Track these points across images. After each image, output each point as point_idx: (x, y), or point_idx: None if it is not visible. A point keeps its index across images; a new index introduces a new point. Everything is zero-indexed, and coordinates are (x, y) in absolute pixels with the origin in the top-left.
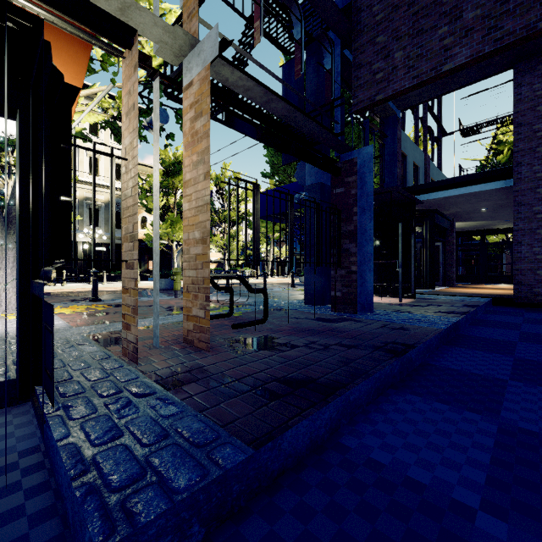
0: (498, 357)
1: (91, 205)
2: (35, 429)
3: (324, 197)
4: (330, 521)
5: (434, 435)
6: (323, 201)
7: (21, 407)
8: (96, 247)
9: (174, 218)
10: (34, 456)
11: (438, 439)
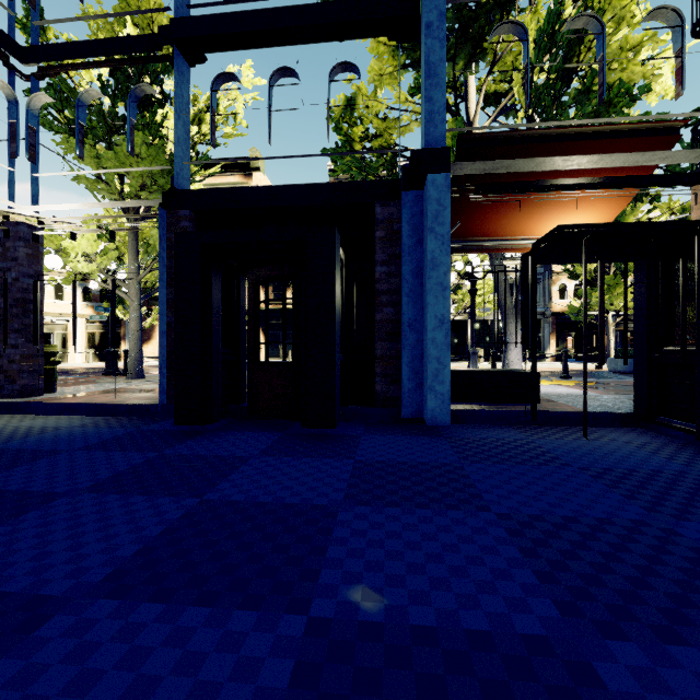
0: None
1: None
2: (670, 438)
3: None
4: None
5: None
6: None
7: (639, 429)
8: None
9: (612, 280)
10: (691, 445)
11: None
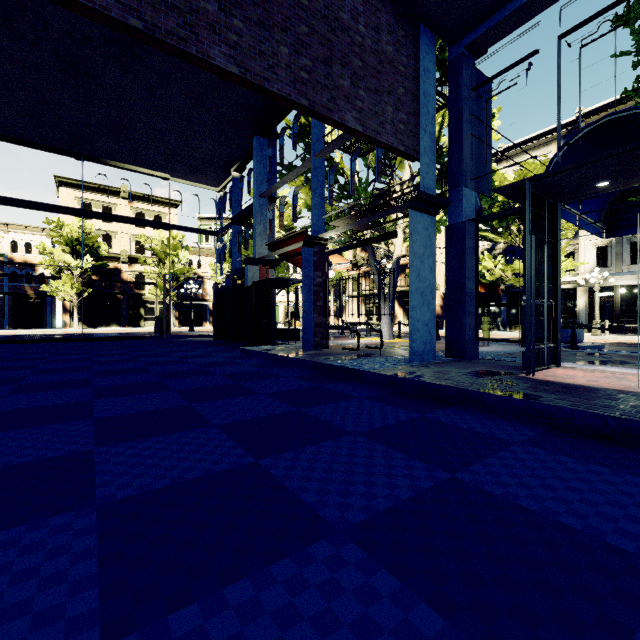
0: (289, 374)
1: (631, 239)
2: None
3: (452, 239)
4: (240, 357)
5: (249, 361)
6: (449, 245)
7: None
8: (599, 293)
9: None
10: None
11: (247, 361)
